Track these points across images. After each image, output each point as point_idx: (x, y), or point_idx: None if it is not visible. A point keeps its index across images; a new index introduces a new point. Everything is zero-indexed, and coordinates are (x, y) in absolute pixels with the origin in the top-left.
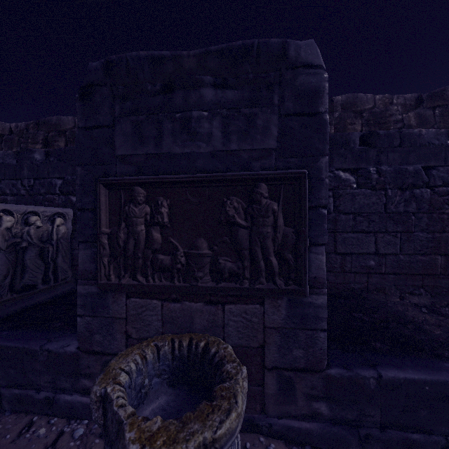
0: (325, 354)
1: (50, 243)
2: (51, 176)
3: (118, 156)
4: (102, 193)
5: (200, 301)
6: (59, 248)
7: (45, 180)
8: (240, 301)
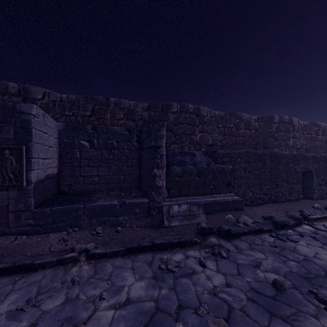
0: (32, 204)
1: None
2: None
3: None
4: None
5: None
6: None
7: None
8: None
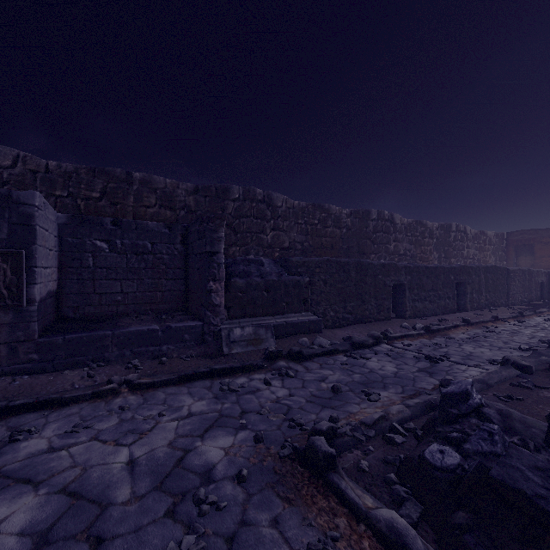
0: (36, 332)
1: None
2: None
3: None
4: None
5: None
6: None
7: None
8: None
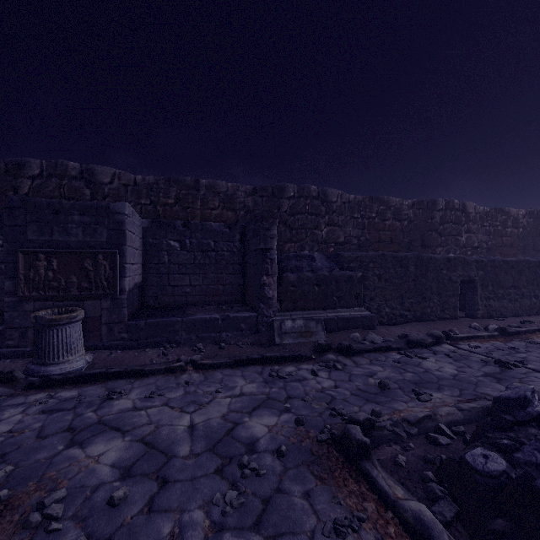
0: (126, 316)
1: None
2: None
3: (29, 239)
4: (20, 256)
5: (73, 301)
6: None
7: None
8: (91, 300)
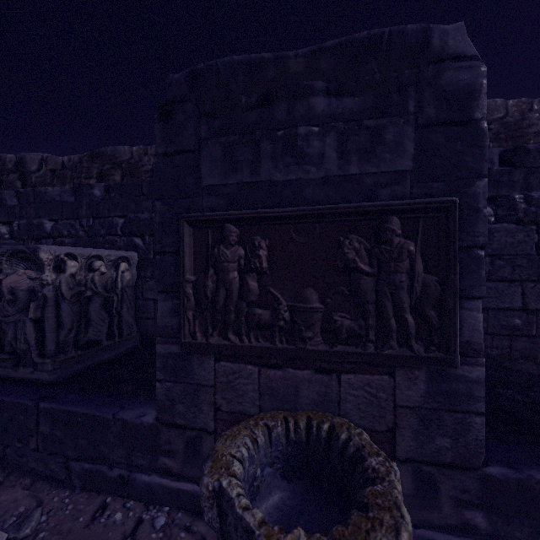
0: (482, 447)
1: (114, 292)
2: (112, 214)
3: (204, 186)
4: (186, 232)
5: (307, 368)
6: (123, 297)
7: (105, 219)
8: (360, 370)
